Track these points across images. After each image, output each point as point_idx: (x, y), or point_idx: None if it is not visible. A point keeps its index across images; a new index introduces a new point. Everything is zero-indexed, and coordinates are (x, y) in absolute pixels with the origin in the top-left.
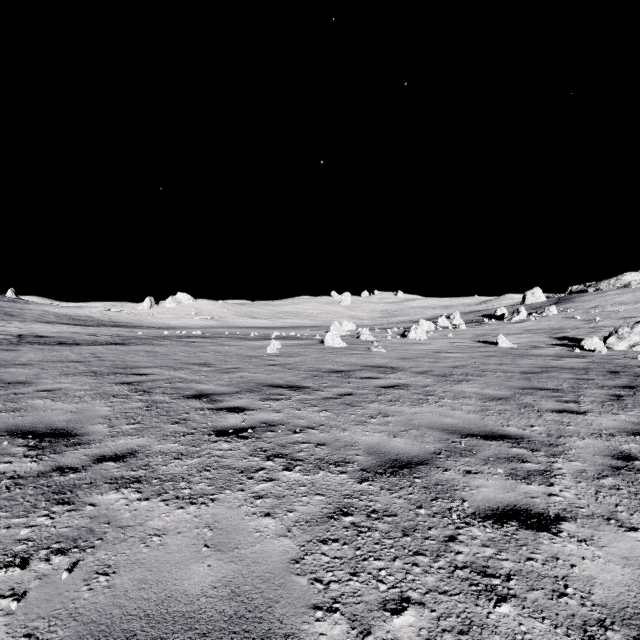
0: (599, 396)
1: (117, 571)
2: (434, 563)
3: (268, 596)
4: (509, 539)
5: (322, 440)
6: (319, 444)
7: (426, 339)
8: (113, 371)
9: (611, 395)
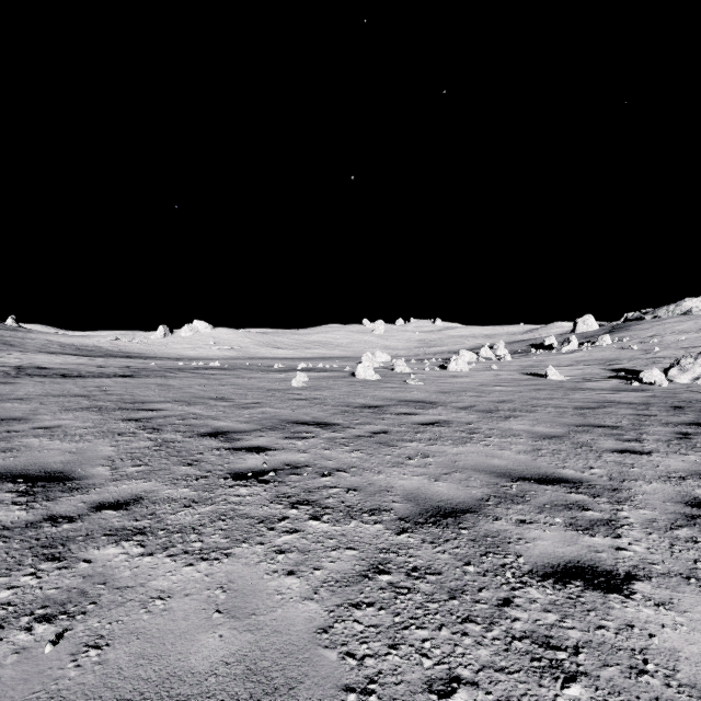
0: (664, 434)
1: (111, 643)
2: (487, 632)
3: (290, 674)
4: (574, 602)
5: (354, 484)
6: (350, 489)
7: (468, 371)
8: (120, 406)
9: (677, 433)
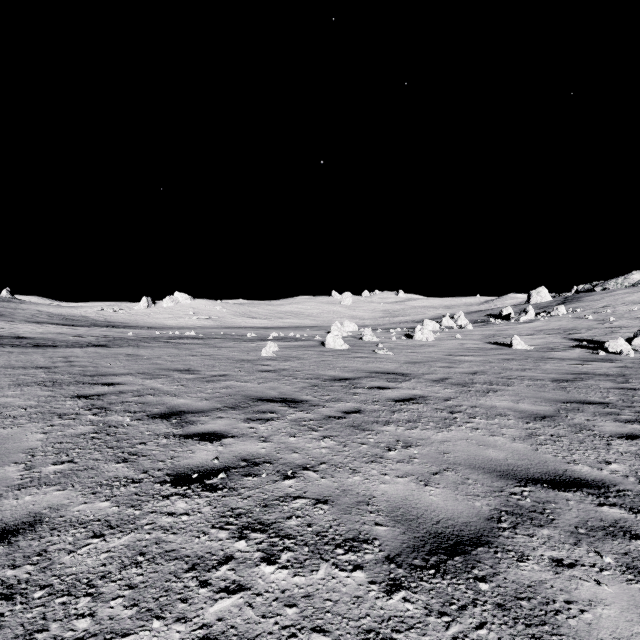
0: None
1: None
2: None
3: None
4: None
5: (323, 492)
6: (319, 500)
7: (433, 340)
8: (77, 380)
9: None
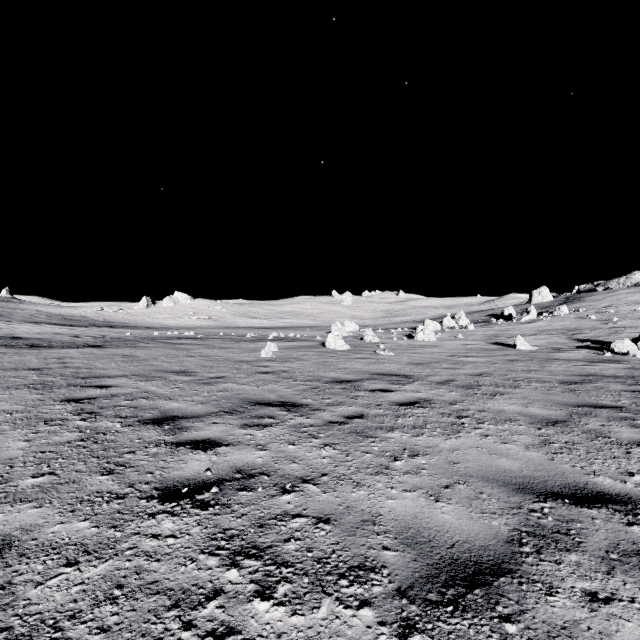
0: None
1: None
2: None
3: None
4: None
5: (325, 509)
6: (320, 519)
7: (435, 340)
8: (69, 382)
9: None
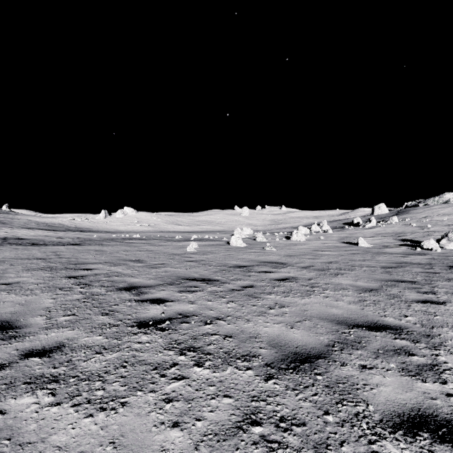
0: (449, 287)
1: None
2: None
3: None
4: None
5: (229, 331)
6: (227, 336)
7: (304, 240)
8: (66, 266)
9: None
